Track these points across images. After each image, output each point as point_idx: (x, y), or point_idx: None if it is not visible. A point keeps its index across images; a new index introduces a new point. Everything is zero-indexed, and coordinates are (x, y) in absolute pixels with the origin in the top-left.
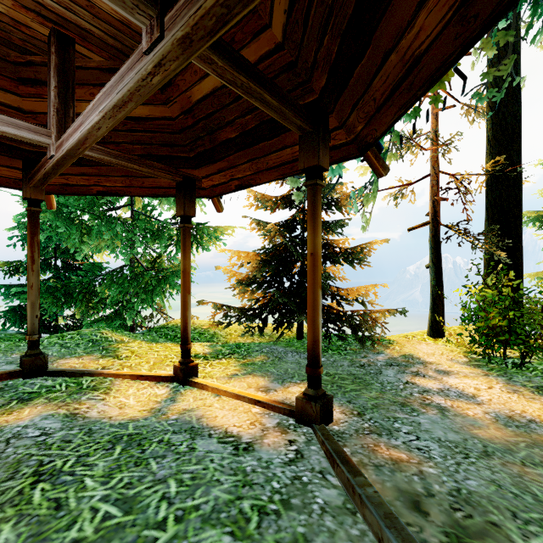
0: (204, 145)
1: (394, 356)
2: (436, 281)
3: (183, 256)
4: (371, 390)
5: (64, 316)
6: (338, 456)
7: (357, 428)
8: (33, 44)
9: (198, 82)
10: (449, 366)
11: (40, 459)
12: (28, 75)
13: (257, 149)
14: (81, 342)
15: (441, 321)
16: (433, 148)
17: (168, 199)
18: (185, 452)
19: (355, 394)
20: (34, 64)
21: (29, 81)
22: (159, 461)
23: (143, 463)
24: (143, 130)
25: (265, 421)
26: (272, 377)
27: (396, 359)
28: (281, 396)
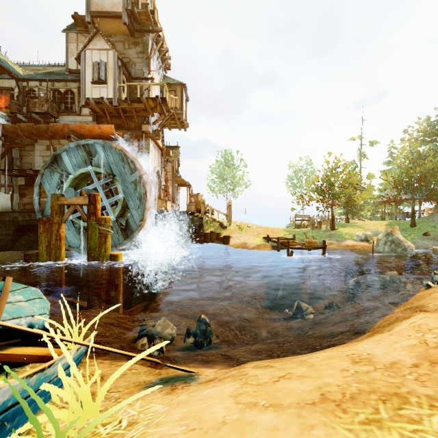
0: None
1: None
2: None
3: None
4: None
5: None
6: None
7: None
8: None
9: None
10: None
11: None
12: None
13: None
14: None
15: None
16: None
17: None
18: None
19: None
20: None
21: None
22: None
23: None
24: None
25: None
26: None
27: None
28: None
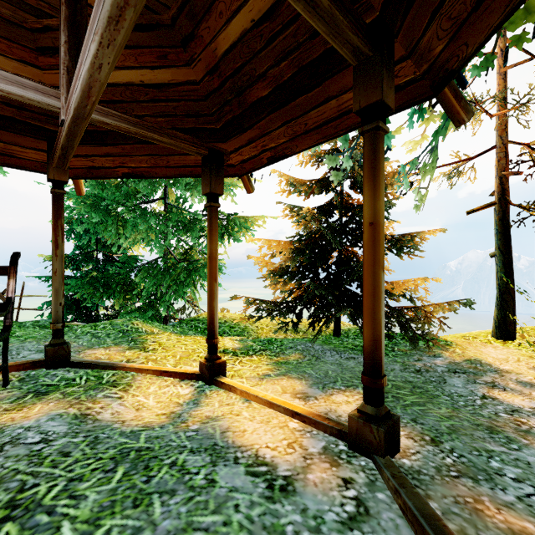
0: (231, 111)
1: (456, 361)
2: (504, 272)
3: (209, 239)
4: (439, 405)
5: (104, 307)
6: (432, 527)
7: (438, 466)
8: (47, 2)
9: (223, 28)
10: (534, 376)
11: (24, 480)
12: (46, 43)
13: (294, 107)
14: (111, 332)
15: (511, 320)
16: (502, 113)
17: (199, 191)
18: (201, 488)
19: (419, 409)
20: (51, 30)
21: (48, 51)
22: (166, 500)
23: (144, 502)
24: (166, 99)
25: (307, 443)
26: (311, 381)
27: (460, 364)
28: (323, 407)
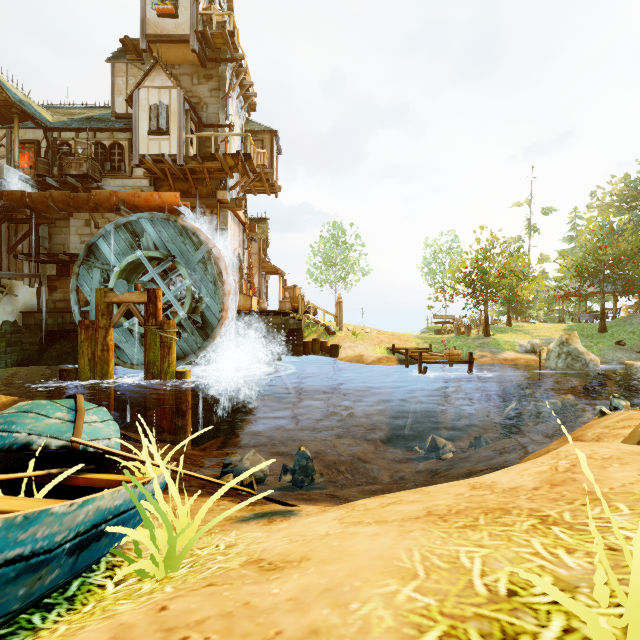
0: None
1: None
2: None
3: (615, 307)
4: None
5: None
6: None
7: None
8: None
9: None
10: None
11: None
12: None
13: None
14: None
15: None
16: None
17: None
18: None
19: None
20: None
21: None
22: None
23: None
24: None
25: None
26: None
27: None
28: None
